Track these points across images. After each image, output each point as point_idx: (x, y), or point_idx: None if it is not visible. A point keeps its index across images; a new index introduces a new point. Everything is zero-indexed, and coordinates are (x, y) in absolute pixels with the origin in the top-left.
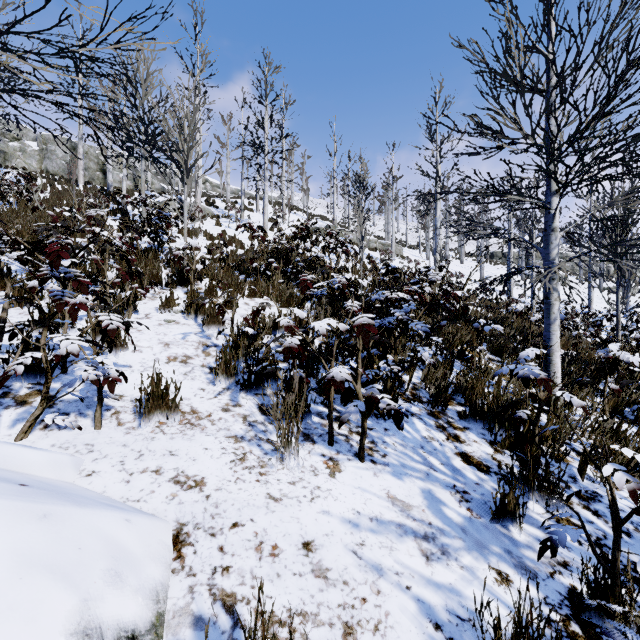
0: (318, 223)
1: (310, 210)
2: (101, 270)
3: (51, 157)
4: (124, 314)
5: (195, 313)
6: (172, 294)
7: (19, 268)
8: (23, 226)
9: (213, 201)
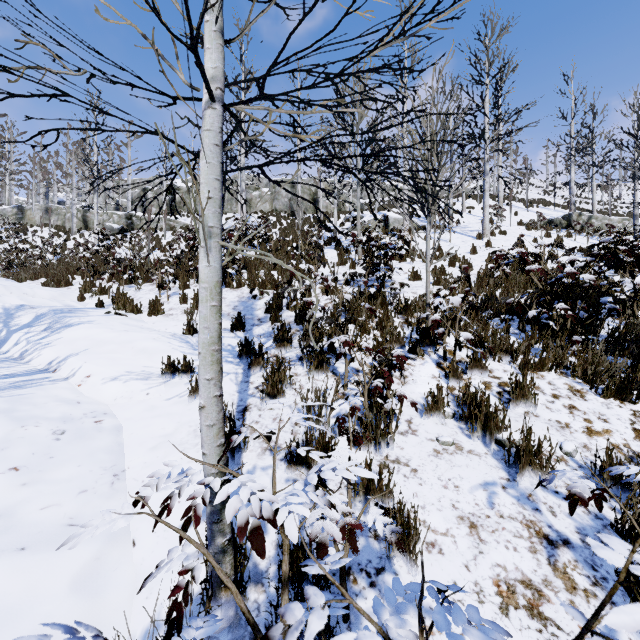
0: (542, 211)
1: (520, 195)
2: (336, 331)
3: (278, 198)
4: (387, 434)
5: (482, 428)
6: (440, 390)
7: (266, 330)
8: (266, 276)
9: (412, 210)
